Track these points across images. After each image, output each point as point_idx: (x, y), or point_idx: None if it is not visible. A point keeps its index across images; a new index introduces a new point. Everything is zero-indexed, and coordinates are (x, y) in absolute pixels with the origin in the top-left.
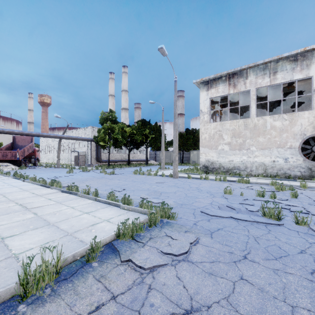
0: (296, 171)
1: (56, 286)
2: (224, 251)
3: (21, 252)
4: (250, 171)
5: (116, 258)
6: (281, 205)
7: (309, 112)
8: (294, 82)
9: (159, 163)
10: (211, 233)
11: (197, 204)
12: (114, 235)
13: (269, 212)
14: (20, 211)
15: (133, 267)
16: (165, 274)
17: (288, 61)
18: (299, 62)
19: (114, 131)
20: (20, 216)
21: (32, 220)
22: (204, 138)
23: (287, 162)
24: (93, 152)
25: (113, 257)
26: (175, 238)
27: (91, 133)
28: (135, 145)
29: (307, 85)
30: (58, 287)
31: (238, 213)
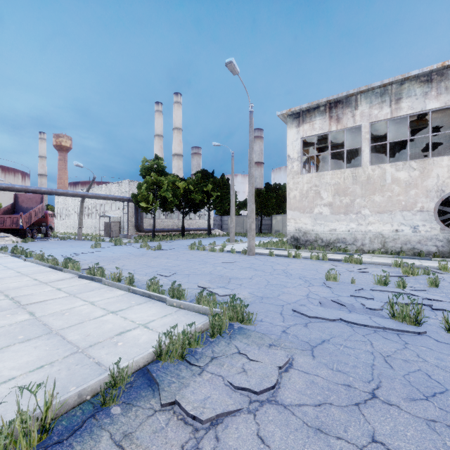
0: (430, 245)
1: None
2: (337, 382)
3: None
4: (362, 245)
5: (153, 397)
6: (422, 302)
7: (449, 158)
8: (424, 114)
9: (227, 233)
10: (311, 347)
11: (286, 297)
12: (152, 353)
13: (402, 312)
14: (10, 309)
15: (182, 415)
16: (238, 432)
17: (417, 83)
18: (434, 84)
19: (161, 186)
20: (7, 318)
21: (25, 324)
22: (294, 197)
23: (417, 231)
24: (131, 217)
25: (148, 395)
26: (253, 359)
27: (129, 190)
28: (192, 207)
29: (446, 118)
30: None
31: (351, 312)
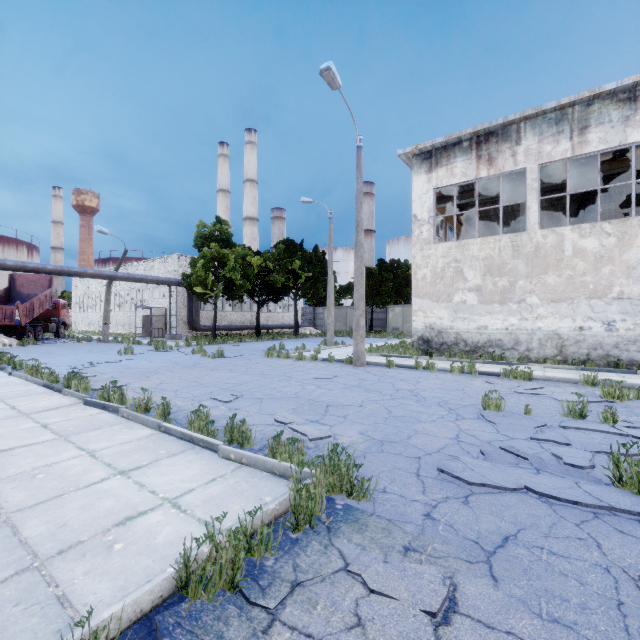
0: (633, 350)
1: None
2: None
3: None
4: (527, 351)
5: None
6: None
7: None
8: (618, 154)
9: (323, 331)
10: (486, 556)
11: (422, 441)
12: (173, 576)
13: (639, 477)
14: None
15: None
16: None
17: (614, 102)
18: (639, 104)
19: (226, 263)
20: None
21: None
22: (423, 277)
23: (613, 330)
24: (181, 308)
25: None
26: (377, 589)
27: (178, 269)
28: (271, 294)
29: None
30: None
31: (540, 472)
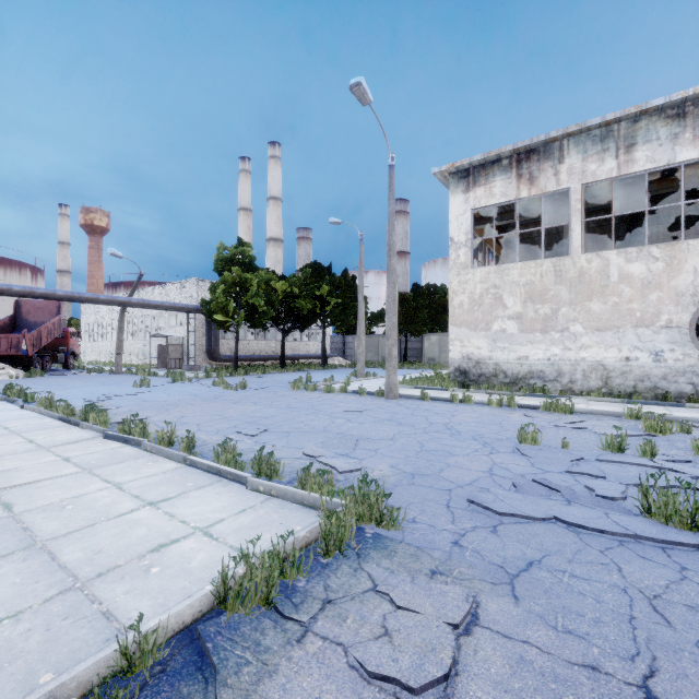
0: (682, 382)
1: None
2: (569, 660)
3: None
4: (570, 382)
5: None
6: None
7: None
8: (669, 173)
9: (353, 362)
10: (510, 578)
11: (454, 474)
12: (211, 593)
13: (667, 506)
14: None
15: None
16: None
17: (662, 119)
18: (689, 121)
19: (248, 288)
20: None
21: None
22: (460, 304)
23: (661, 360)
24: (200, 337)
25: (194, 695)
26: (403, 605)
27: (197, 294)
28: (297, 321)
29: None
30: None
31: (571, 503)
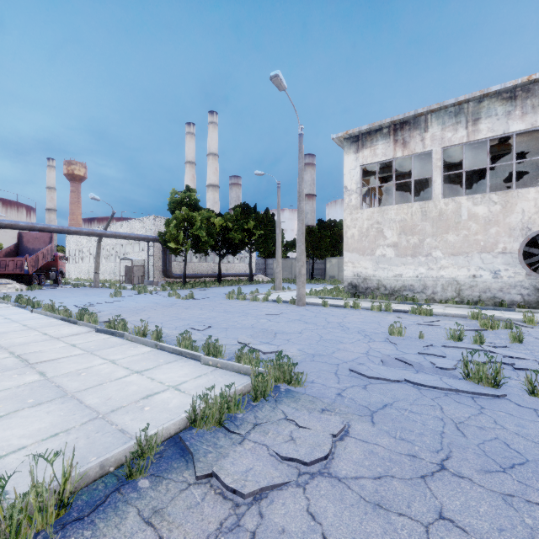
0: (514, 293)
1: (59, 537)
2: (400, 452)
3: (2, 455)
4: (432, 294)
5: (187, 469)
6: (501, 360)
7: (537, 189)
8: (507, 138)
9: (272, 279)
10: (371, 413)
11: (342, 355)
12: (185, 418)
13: (478, 372)
14: (16, 368)
15: (220, 489)
16: (285, 507)
17: (499, 100)
18: (518, 102)
19: (194, 223)
20: (13, 378)
21: (35, 386)
22: (352, 236)
23: (498, 277)
24: (157, 260)
25: (181, 467)
26: (303, 426)
27: (155, 228)
28: (231, 248)
29: (533, 142)
30: (63, 538)
31: (418, 372)
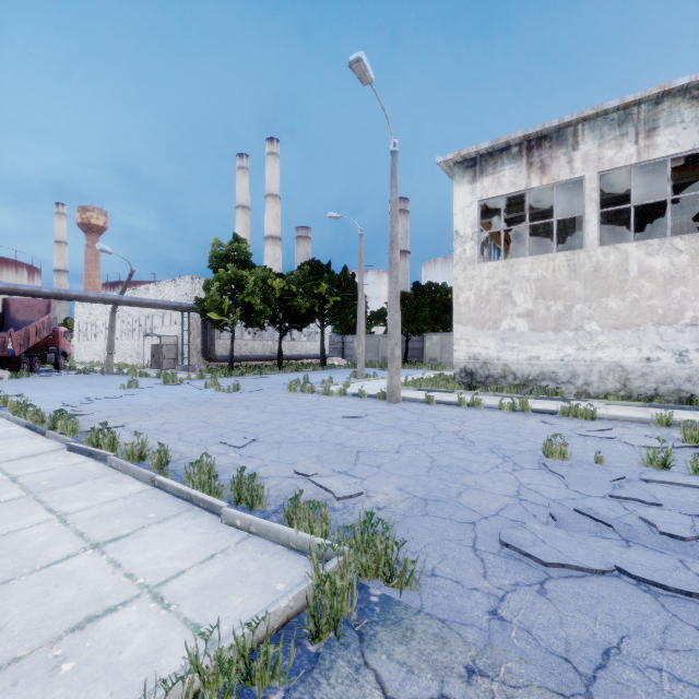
0: None
1: None
2: None
3: None
4: (585, 385)
5: None
6: None
7: None
8: (686, 162)
9: (352, 362)
10: (584, 684)
11: (475, 500)
12: None
13: None
14: None
15: None
16: None
17: (686, 100)
18: None
19: (244, 286)
20: None
21: None
22: (466, 301)
23: (685, 361)
24: (195, 337)
25: None
26: None
27: (191, 292)
28: (295, 320)
29: None
30: None
31: (631, 545)
